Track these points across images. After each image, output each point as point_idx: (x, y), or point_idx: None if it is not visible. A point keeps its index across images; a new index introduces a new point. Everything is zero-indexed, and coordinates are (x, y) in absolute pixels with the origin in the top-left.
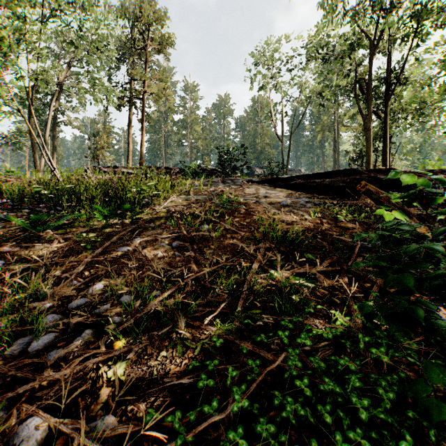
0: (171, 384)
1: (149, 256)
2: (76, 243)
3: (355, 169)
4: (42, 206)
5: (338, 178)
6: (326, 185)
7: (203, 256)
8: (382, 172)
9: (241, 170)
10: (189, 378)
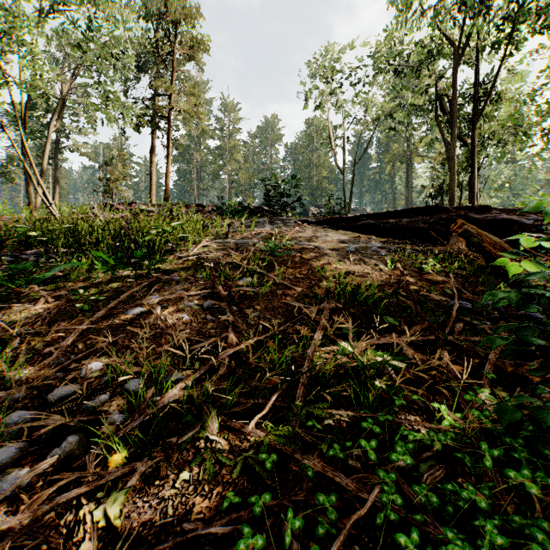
0: (194, 532)
1: (171, 321)
2: (69, 303)
3: (441, 206)
4: (31, 253)
5: (418, 218)
6: (403, 227)
7: (245, 320)
8: (474, 210)
9: (293, 208)
10: (224, 523)
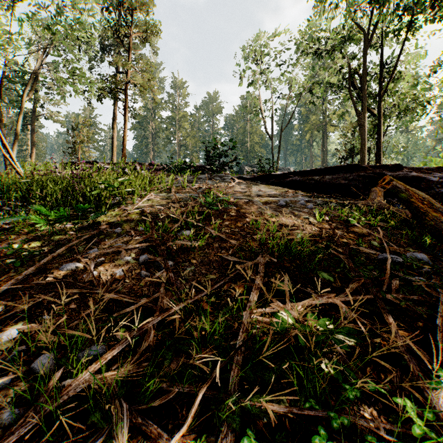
0: None
1: (104, 277)
2: (1, 259)
3: (359, 165)
4: None
5: (339, 175)
6: (326, 183)
7: (179, 276)
8: (388, 168)
9: (230, 166)
10: None
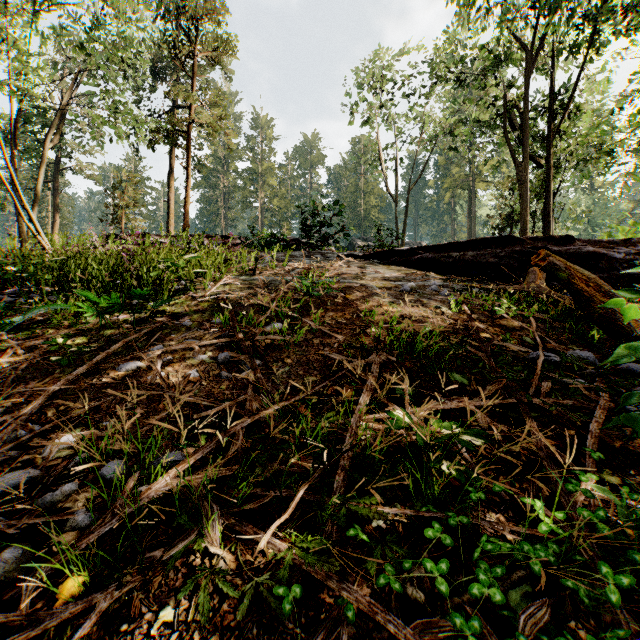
0: None
1: (174, 379)
2: (43, 356)
3: (514, 237)
4: (10, 292)
5: (487, 251)
6: (468, 261)
7: (270, 377)
8: (554, 241)
9: (336, 240)
10: None
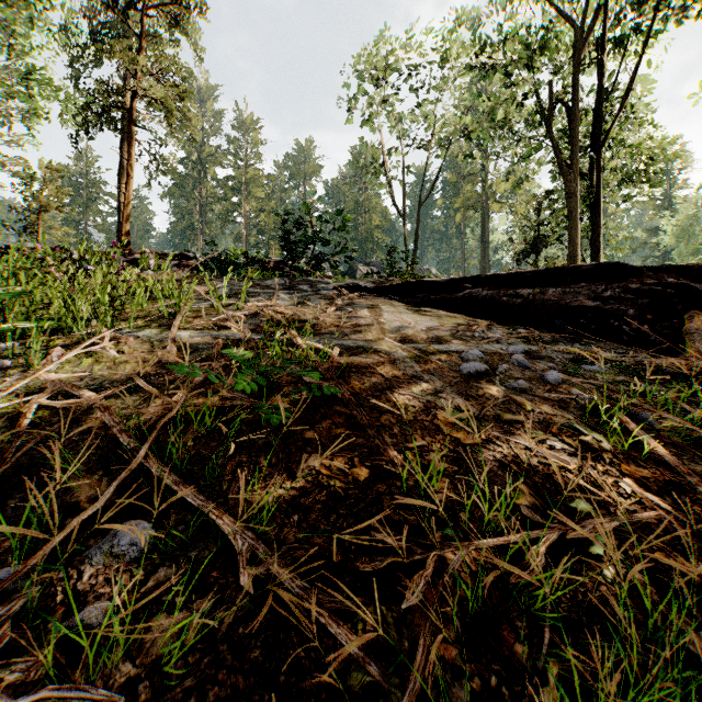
0: None
1: None
2: None
3: (626, 265)
4: None
5: (581, 287)
6: (549, 304)
7: None
8: (685, 274)
9: (333, 263)
10: None
